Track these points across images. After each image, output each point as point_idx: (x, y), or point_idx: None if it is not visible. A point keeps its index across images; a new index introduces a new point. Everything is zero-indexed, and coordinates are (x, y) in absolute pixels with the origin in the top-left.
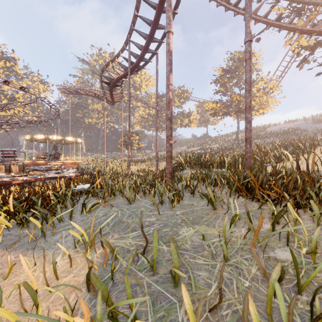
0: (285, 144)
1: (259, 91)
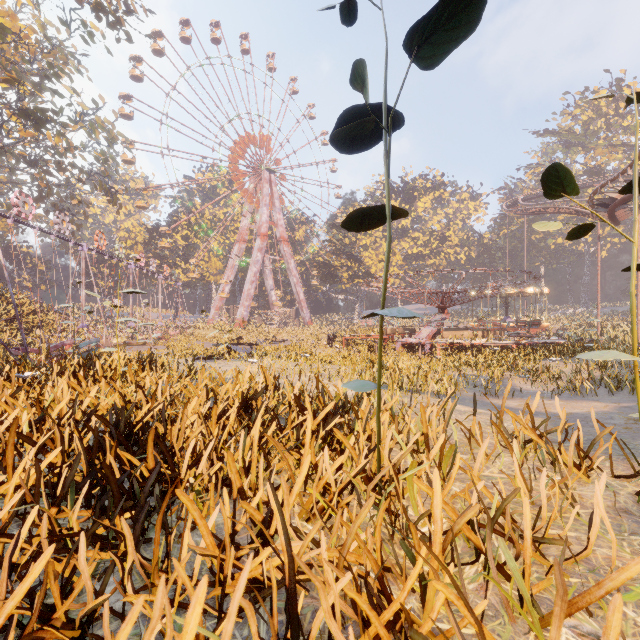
0: None
1: None
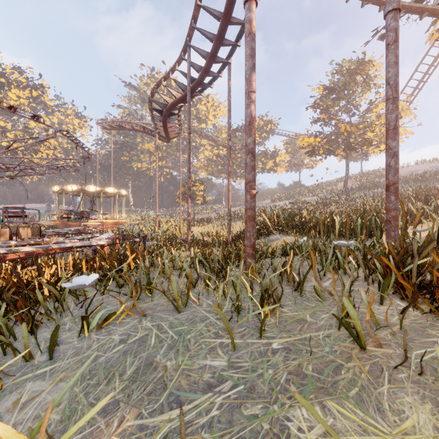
0: (423, 194)
1: (381, 118)
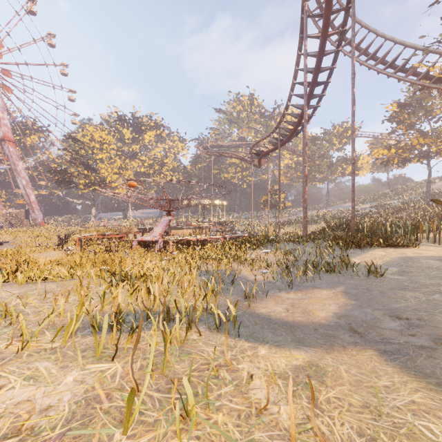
0: None
1: None
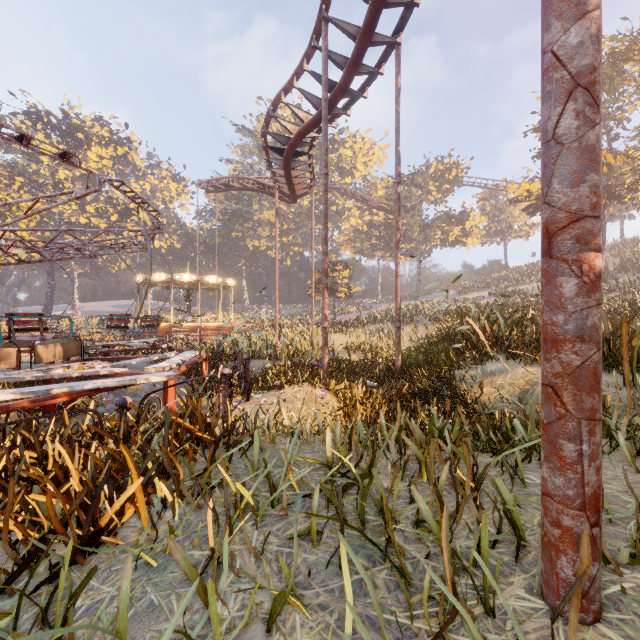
0: None
1: None
